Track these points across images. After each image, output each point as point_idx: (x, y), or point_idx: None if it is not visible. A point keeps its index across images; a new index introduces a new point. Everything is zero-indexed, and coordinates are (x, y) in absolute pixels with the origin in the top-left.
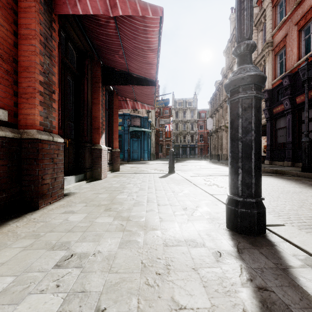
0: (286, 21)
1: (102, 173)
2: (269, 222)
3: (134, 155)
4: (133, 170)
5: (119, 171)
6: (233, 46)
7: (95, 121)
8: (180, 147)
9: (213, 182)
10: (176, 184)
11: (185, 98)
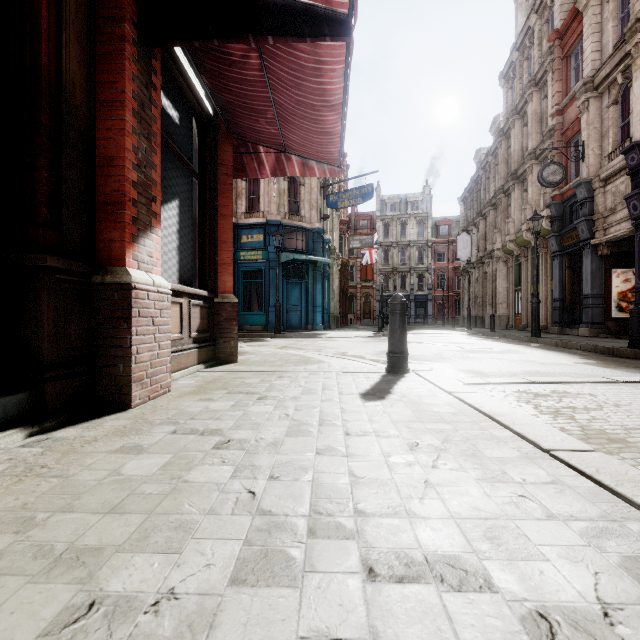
0: None
1: (136, 383)
2: None
3: (291, 317)
4: (277, 360)
5: (233, 364)
6: (525, 58)
7: (108, 175)
8: None
9: (587, 419)
10: (469, 463)
11: (405, 194)
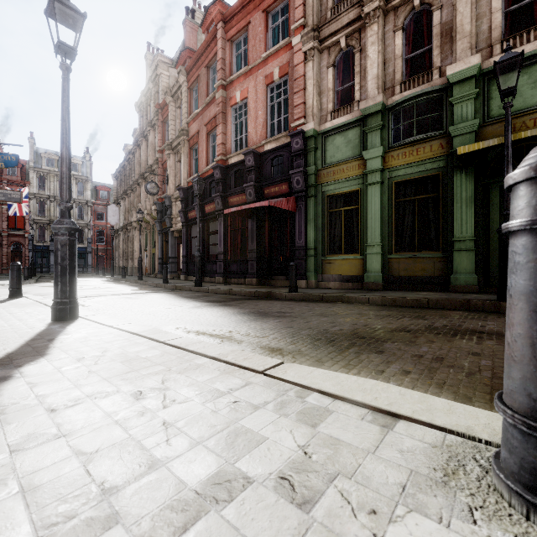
0: (199, 115)
1: None
2: (88, 315)
3: None
4: None
5: None
6: (149, 105)
7: None
8: (51, 252)
9: (83, 303)
10: (19, 307)
11: None
